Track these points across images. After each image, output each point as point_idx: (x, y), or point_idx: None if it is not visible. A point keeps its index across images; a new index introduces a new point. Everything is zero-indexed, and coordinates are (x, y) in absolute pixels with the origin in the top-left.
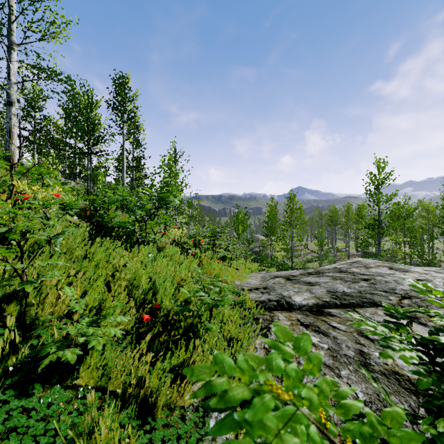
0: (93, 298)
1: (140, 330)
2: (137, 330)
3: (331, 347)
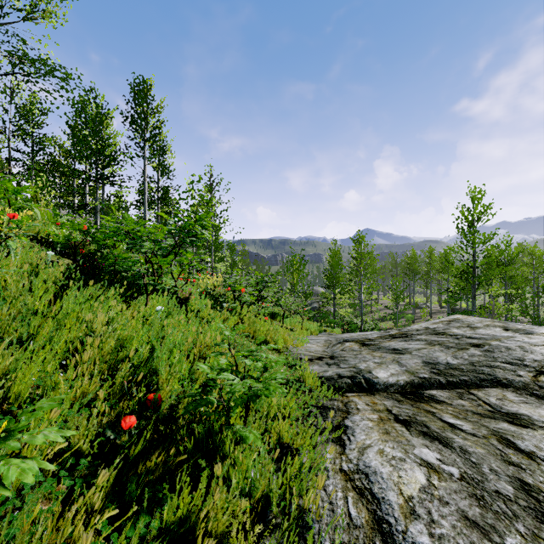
0: (24, 385)
1: (119, 440)
2: (112, 441)
3: (466, 473)
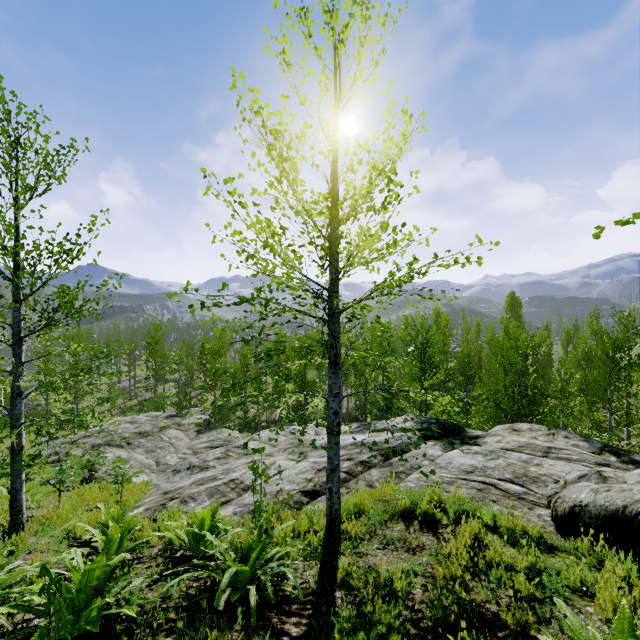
0: None
1: None
2: None
3: None
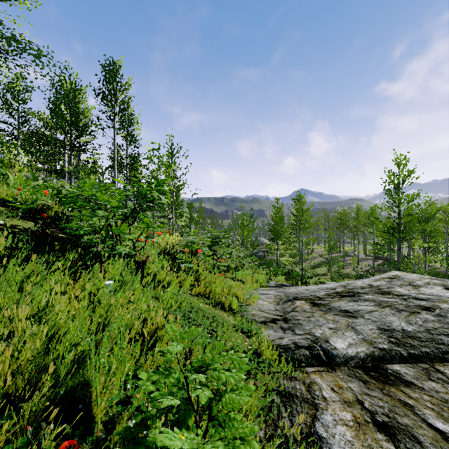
0: None
1: None
2: None
3: None
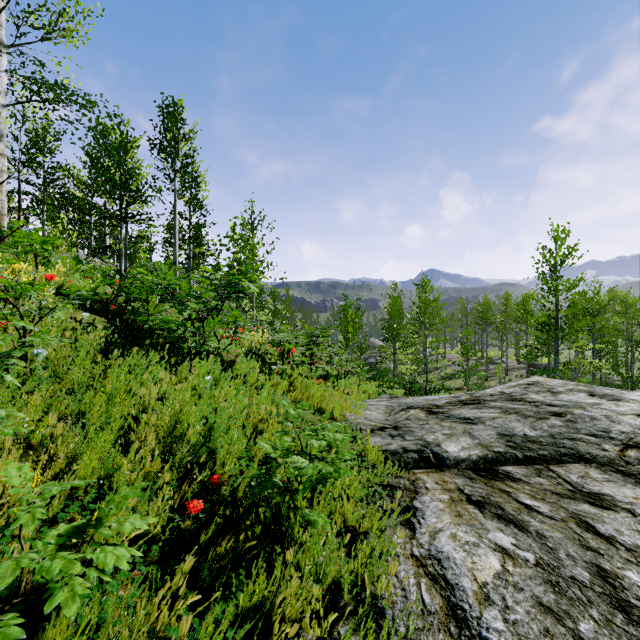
0: (90, 469)
1: (182, 525)
2: (177, 526)
3: (542, 558)
